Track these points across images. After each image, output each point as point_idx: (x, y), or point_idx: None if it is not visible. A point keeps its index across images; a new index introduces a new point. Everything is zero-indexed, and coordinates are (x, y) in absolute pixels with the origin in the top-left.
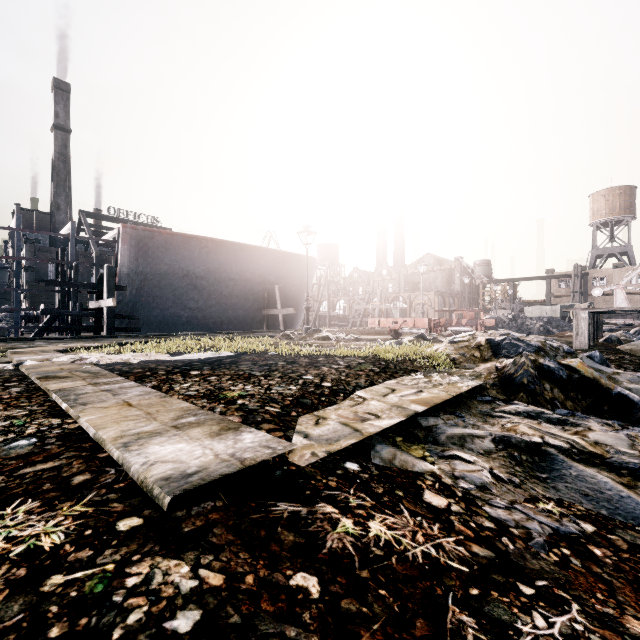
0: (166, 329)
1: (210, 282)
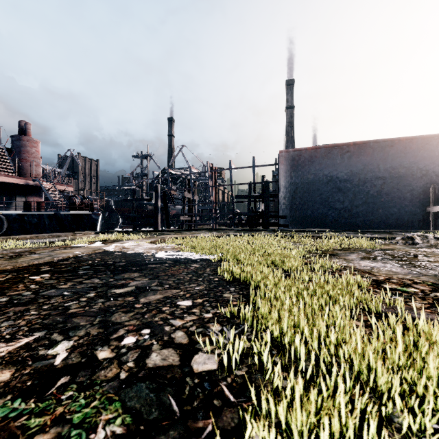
0: (316, 226)
1: (354, 183)
